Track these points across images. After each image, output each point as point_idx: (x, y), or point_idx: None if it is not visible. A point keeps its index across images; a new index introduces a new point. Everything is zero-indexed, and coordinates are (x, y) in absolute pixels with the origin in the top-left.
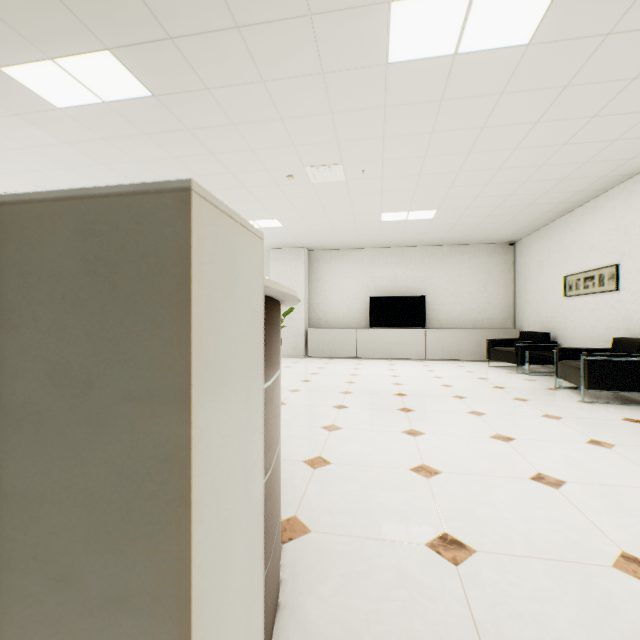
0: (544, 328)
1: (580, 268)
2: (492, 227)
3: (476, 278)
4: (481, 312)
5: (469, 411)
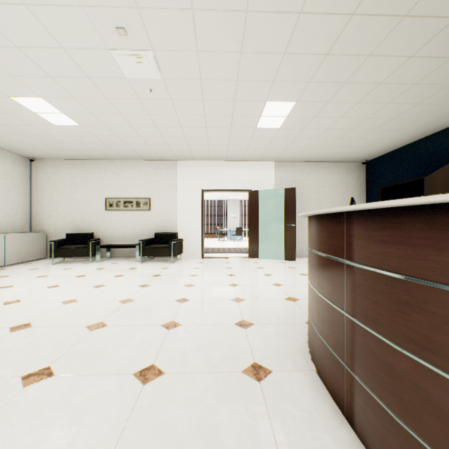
0: (81, 230)
1: (121, 195)
2: (60, 148)
3: (2, 183)
4: (7, 217)
5: (191, 276)
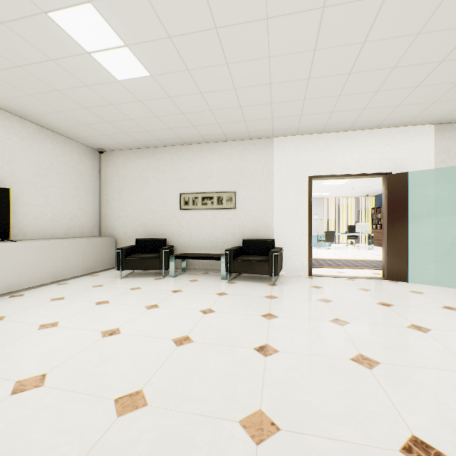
0: (152, 235)
1: (198, 189)
2: (128, 129)
3: (69, 178)
4: (74, 218)
5: (334, 323)
